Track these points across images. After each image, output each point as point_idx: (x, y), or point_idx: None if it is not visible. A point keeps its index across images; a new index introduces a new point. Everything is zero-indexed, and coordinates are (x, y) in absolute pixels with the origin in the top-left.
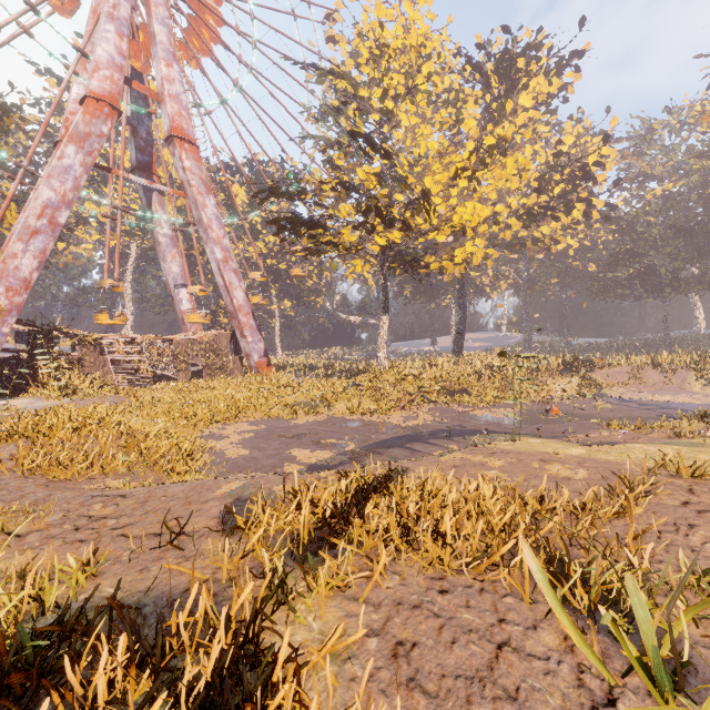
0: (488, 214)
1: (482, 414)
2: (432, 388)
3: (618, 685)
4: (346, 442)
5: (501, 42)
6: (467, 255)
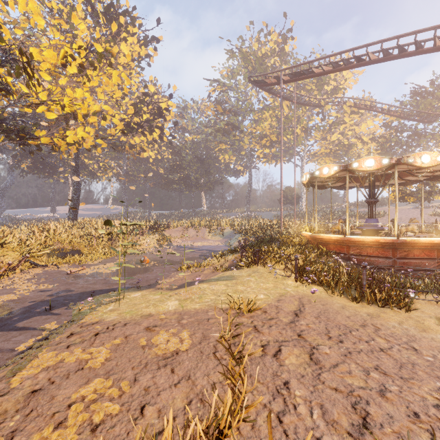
0: (97, 110)
1: (90, 272)
2: (41, 252)
3: None
4: None
5: None
6: (79, 138)
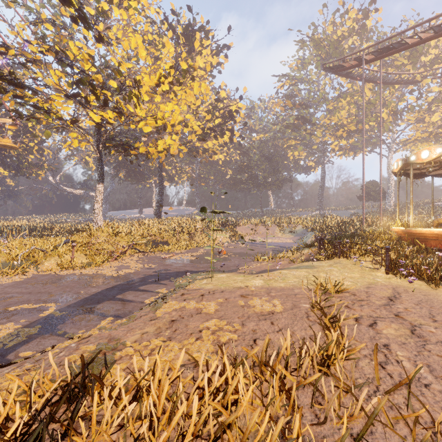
0: (181, 119)
1: (179, 258)
2: (141, 242)
3: None
4: (45, 304)
5: (186, 20)
6: (167, 146)
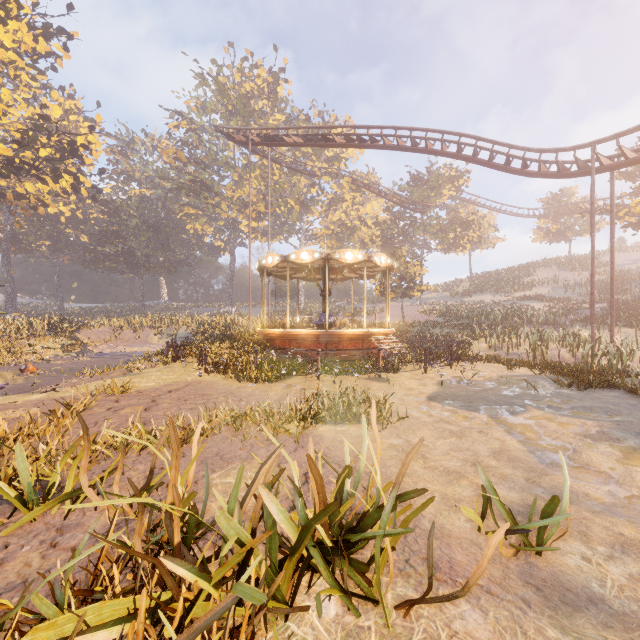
0: None
1: None
2: None
3: (5, 525)
4: None
5: None
6: None
